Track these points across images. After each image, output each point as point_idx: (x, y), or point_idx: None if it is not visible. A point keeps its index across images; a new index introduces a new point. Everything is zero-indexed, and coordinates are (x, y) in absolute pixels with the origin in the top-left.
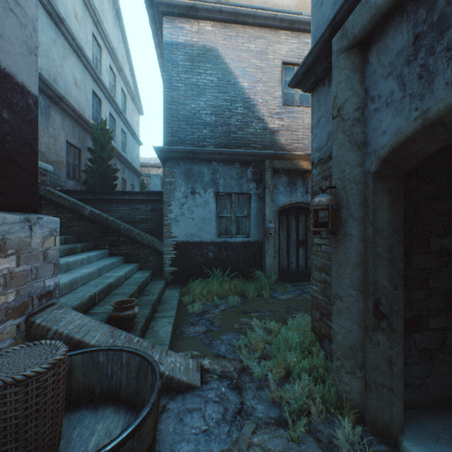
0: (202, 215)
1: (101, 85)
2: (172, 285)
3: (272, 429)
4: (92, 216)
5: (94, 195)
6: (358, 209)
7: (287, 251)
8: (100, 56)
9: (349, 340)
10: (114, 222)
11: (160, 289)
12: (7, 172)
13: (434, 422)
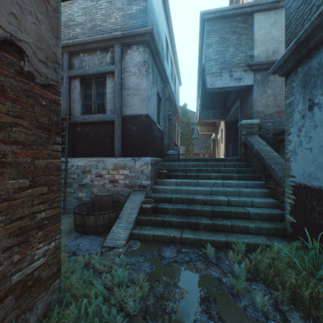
0: (321, 142)
1: None
2: (286, 239)
3: None
4: (255, 153)
5: None
6: None
7: None
8: None
9: None
10: (262, 158)
11: (231, 223)
12: (134, 145)
13: None
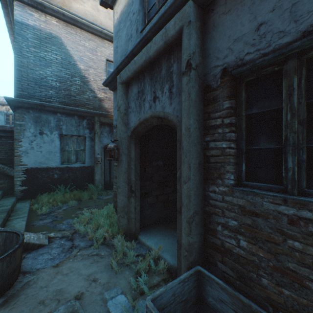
0: (49, 149)
1: None
2: (23, 200)
3: (88, 248)
4: None
5: None
6: (126, 150)
7: (110, 171)
8: None
9: (122, 204)
10: None
11: (13, 202)
12: None
13: (152, 228)
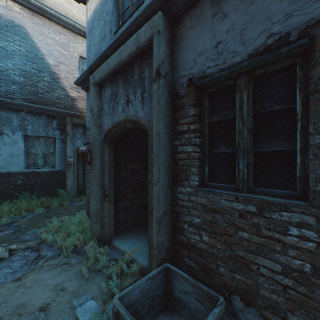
0: (10, 152)
1: None
2: None
3: (56, 258)
4: None
5: None
6: (99, 153)
7: (84, 175)
8: None
9: (96, 209)
10: None
11: None
12: None
13: (127, 232)
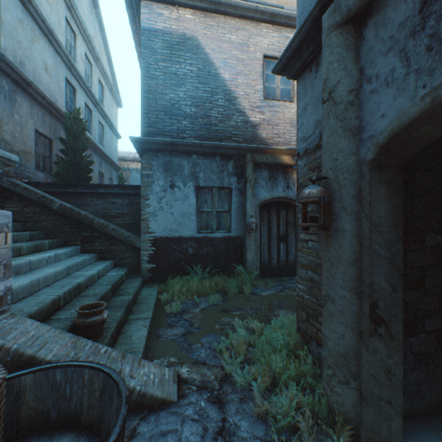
0: (181, 210)
1: (75, 73)
2: (150, 283)
3: None
4: (62, 210)
5: (66, 188)
6: (352, 202)
7: (268, 246)
8: (75, 42)
9: (342, 347)
10: (87, 217)
11: (136, 288)
12: None
13: (433, 434)
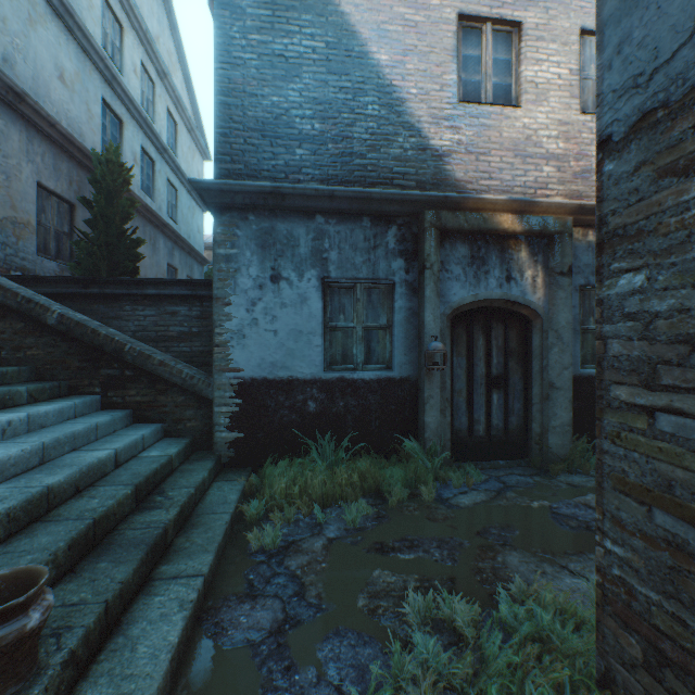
0: (294, 325)
1: (121, 93)
2: (231, 470)
3: None
4: (63, 326)
5: (87, 286)
6: None
7: (468, 397)
8: (121, 41)
9: None
10: (111, 339)
11: (193, 487)
12: None
13: None
